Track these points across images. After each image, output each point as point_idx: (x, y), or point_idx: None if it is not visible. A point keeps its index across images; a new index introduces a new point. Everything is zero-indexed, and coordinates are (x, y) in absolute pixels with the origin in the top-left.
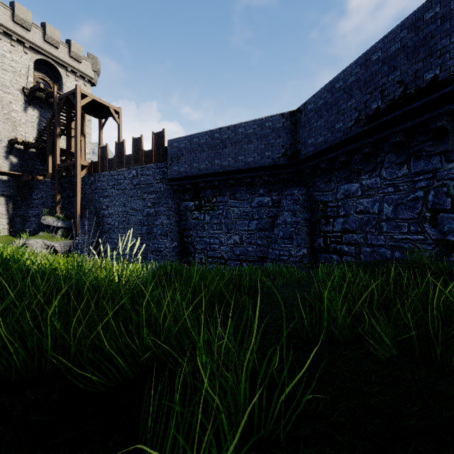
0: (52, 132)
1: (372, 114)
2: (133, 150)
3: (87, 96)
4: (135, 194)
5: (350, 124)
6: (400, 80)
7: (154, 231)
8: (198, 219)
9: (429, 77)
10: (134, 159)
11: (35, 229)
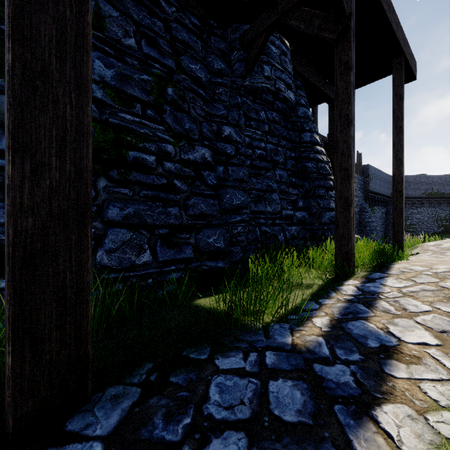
0: None
1: (428, 193)
2: None
3: None
4: None
5: (420, 193)
6: (436, 189)
7: (373, 225)
8: None
9: (442, 192)
10: None
11: None
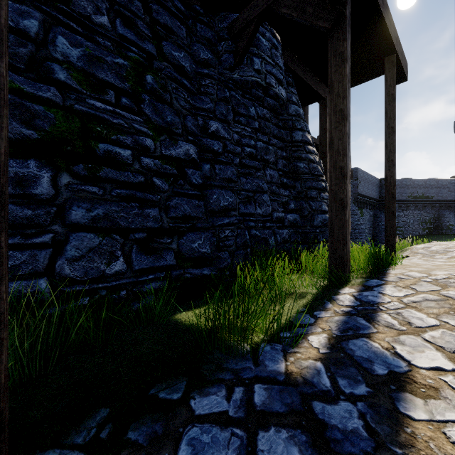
0: None
1: (413, 197)
2: None
3: None
4: None
5: (406, 196)
6: (421, 192)
7: (362, 228)
8: None
9: (426, 195)
10: None
11: None
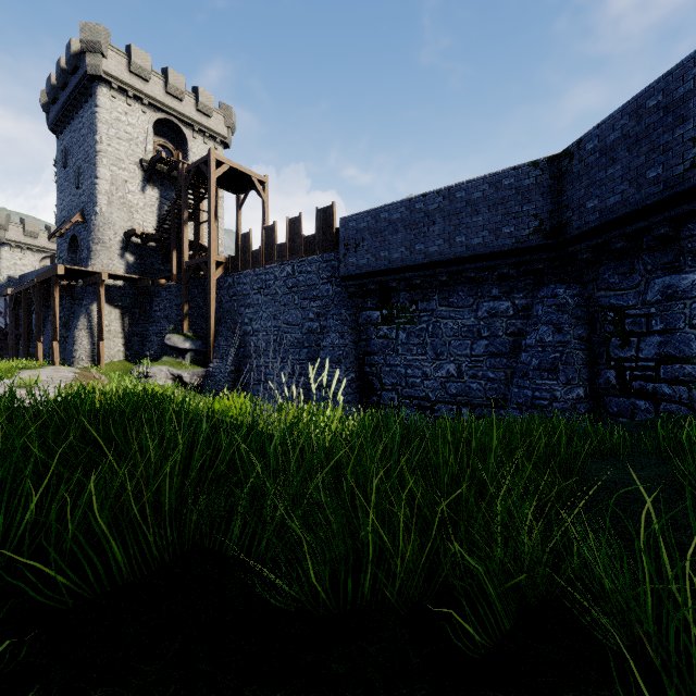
0: (177, 217)
1: None
2: (287, 237)
3: (223, 163)
4: (290, 300)
5: (680, 168)
6: None
7: (320, 356)
8: (387, 338)
9: None
10: (289, 250)
11: (156, 352)
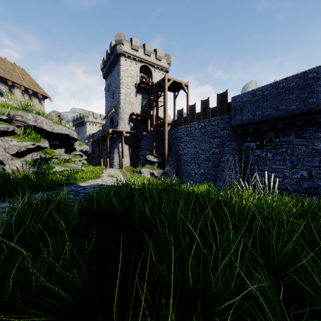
0: (149, 106)
1: None
2: (201, 109)
3: (170, 79)
4: (203, 139)
5: None
6: None
7: (221, 165)
8: (259, 156)
9: None
10: (202, 115)
11: (142, 163)
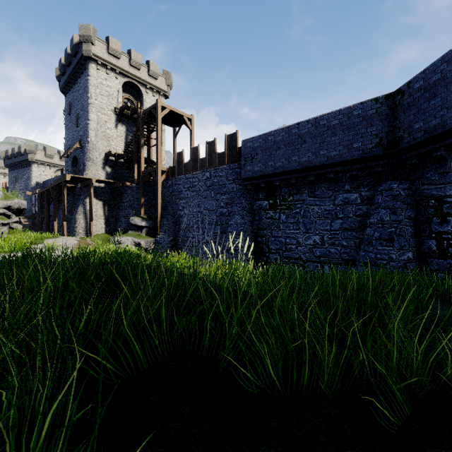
0: (137, 143)
1: None
2: (206, 154)
3: (166, 107)
4: (208, 195)
5: None
6: None
7: (228, 230)
8: (272, 218)
9: None
10: (208, 162)
11: (124, 228)
